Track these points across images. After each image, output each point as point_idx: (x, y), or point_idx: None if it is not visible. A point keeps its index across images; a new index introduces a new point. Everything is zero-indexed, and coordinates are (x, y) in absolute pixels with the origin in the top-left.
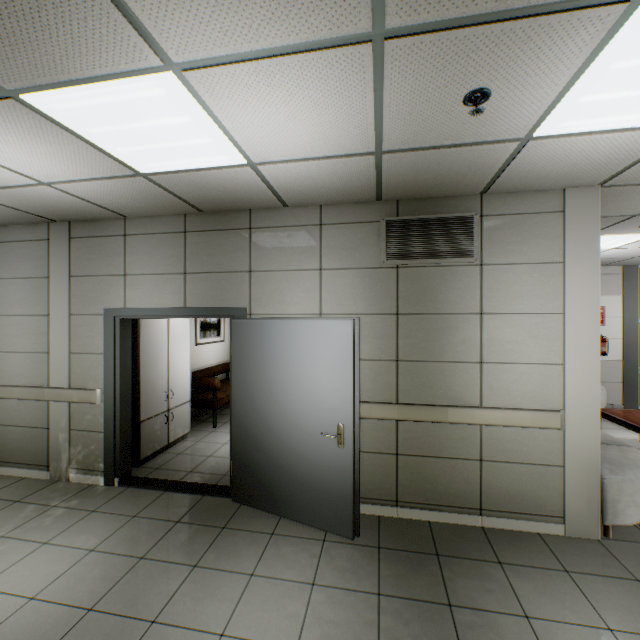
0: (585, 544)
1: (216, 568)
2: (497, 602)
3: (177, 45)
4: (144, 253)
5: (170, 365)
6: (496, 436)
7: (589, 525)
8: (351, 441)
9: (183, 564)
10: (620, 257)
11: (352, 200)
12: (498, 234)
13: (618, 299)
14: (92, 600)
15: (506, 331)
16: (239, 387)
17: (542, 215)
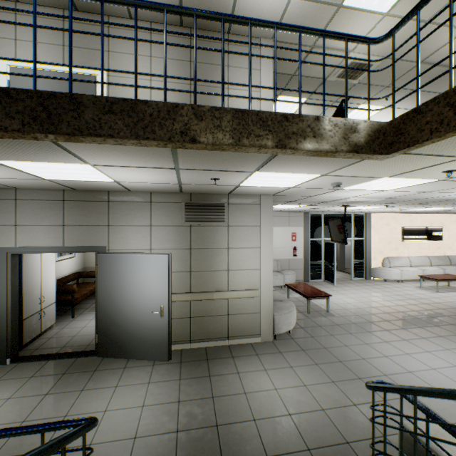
0: (267, 343)
1: (95, 388)
2: (228, 370)
3: (96, 162)
4: (32, 212)
5: (42, 280)
6: (234, 303)
7: (269, 335)
8: (167, 313)
9: (75, 391)
10: (300, 210)
11: (168, 192)
12: (235, 212)
13: (302, 228)
14: (23, 418)
15: (238, 256)
16: (102, 292)
17: (252, 205)
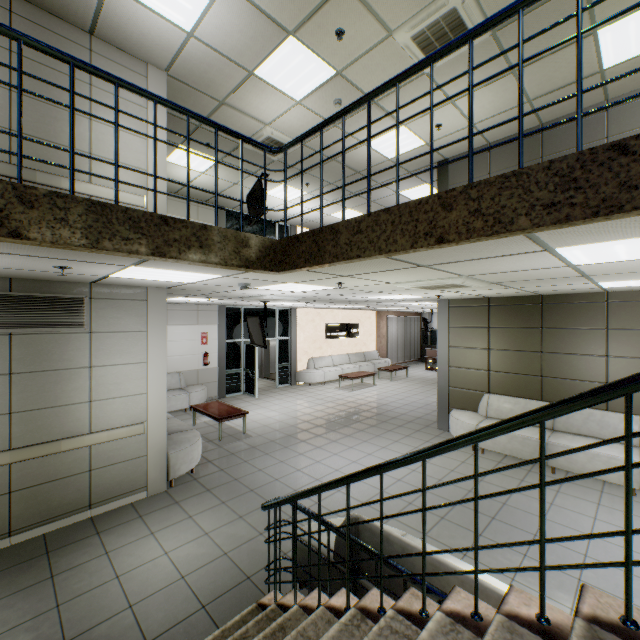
0: (158, 496)
1: None
2: (90, 556)
3: None
4: None
5: None
6: (103, 450)
7: (162, 484)
8: None
9: None
10: (212, 303)
11: None
12: (104, 311)
13: (216, 327)
14: None
15: (110, 377)
16: None
17: (135, 301)
